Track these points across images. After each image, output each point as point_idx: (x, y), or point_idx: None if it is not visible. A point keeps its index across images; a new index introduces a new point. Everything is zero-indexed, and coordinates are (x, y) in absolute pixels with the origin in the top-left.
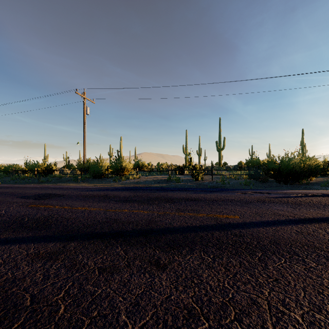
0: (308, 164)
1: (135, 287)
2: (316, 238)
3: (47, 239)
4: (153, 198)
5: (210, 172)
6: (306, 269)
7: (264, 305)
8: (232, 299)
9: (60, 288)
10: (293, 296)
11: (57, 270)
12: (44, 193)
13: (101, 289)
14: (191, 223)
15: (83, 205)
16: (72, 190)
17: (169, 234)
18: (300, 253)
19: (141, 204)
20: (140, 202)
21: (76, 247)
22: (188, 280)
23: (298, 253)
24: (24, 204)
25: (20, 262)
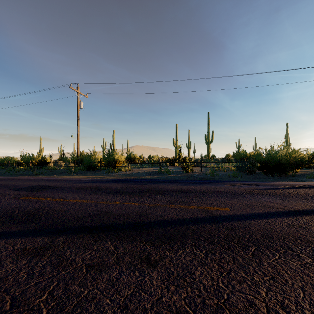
0: (293, 156)
1: (124, 287)
2: (308, 231)
3: (35, 233)
4: (145, 190)
5: (199, 164)
6: (302, 265)
7: (263, 308)
8: (227, 301)
9: (44, 288)
10: (292, 297)
11: (43, 267)
12: (37, 184)
13: (87, 289)
14: (182, 215)
15: (74, 197)
16: (65, 182)
17: (160, 227)
18: (294, 247)
19: (132, 196)
20: (131, 194)
21: (65, 242)
22: (180, 279)
23: (292, 247)
24: (16, 196)
25: (4, 259)
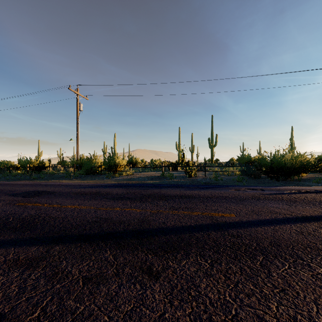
0: (299, 160)
1: (124, 301)
2: (318, 238)
3: (30, 242)
4: (147, 195)
5: (203, 168)
6: (313, 276)
7: None
8: (235, 317)
9: (36, 304)
10: (305, 311)
11: (36, 280)
12: (34, 190)
13: (83, 305)
14: (186, 222)
15: (73, 203)
16: (63, 187)
17: (163, 235)
18: (304, 256)
19: (134, 202)
20: (133, 199)
21: (61, 251)
22: (185, 292)
23: (301, 256)
24: (11, 202)
25: None
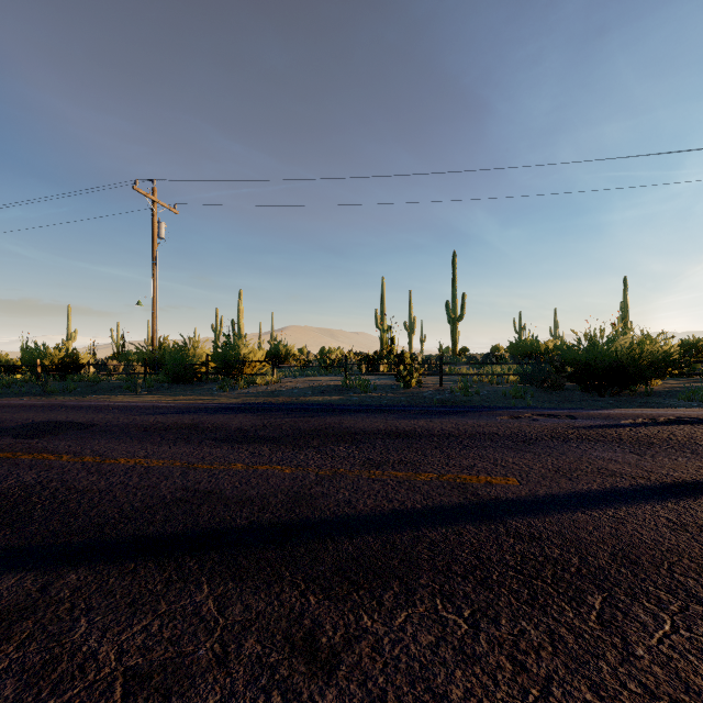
0: (648, 350)
1: None
2: None
3: (3, 562)
4: (309, 431)
5: (435, 368)
6: None
7: None
8: None
9: None
10: None
11: None
12: (46, 419)
13: None
14: (402, 501)
15: (132, 453)
16: (116, 412)
17: (347, 536)
18: (702, 593)
19: (278, 449)
20: (276, 442)
21: (80, 589)
22: None
23: (698, 593)
24: None
25: None
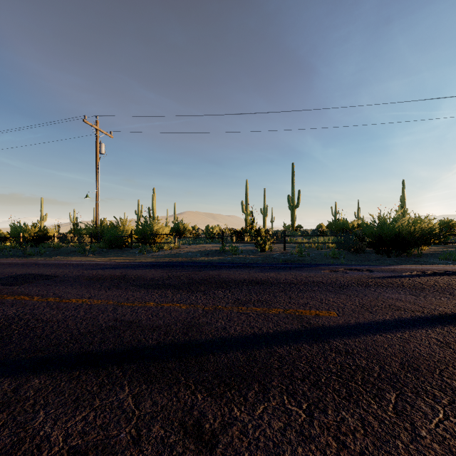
0: (419, 227)
1: None
2: None
3: None
4: (198, 280)
5: (280, 239)
6: None
7: None
8: None
9: None
10: None
11: None
12: (25, 273)
13: None
14: (260, 327)
15: (80, 295)
16: (71, 268)
17: (223, 351)
18: None
19: (178, 292)
20: (177, 287)
21: (41, 390)
22: None
23: None
24: None
25: None
